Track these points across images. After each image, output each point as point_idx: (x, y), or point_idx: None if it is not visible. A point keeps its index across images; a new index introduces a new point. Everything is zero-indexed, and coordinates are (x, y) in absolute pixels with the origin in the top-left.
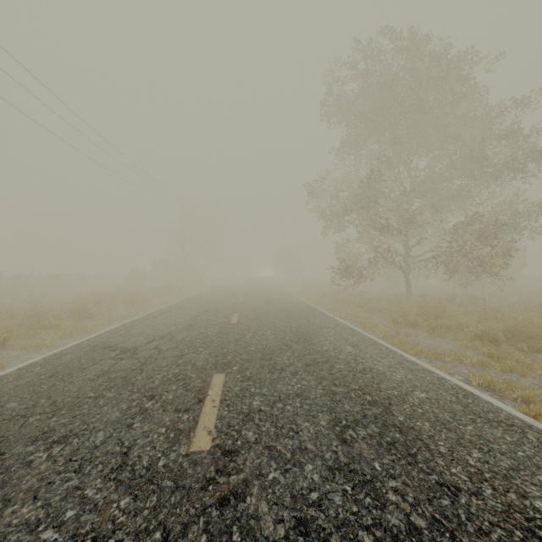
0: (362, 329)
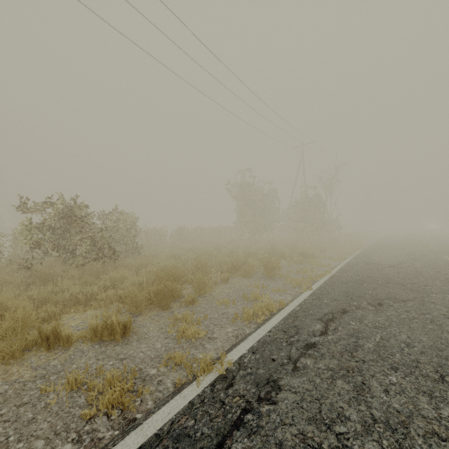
0: None
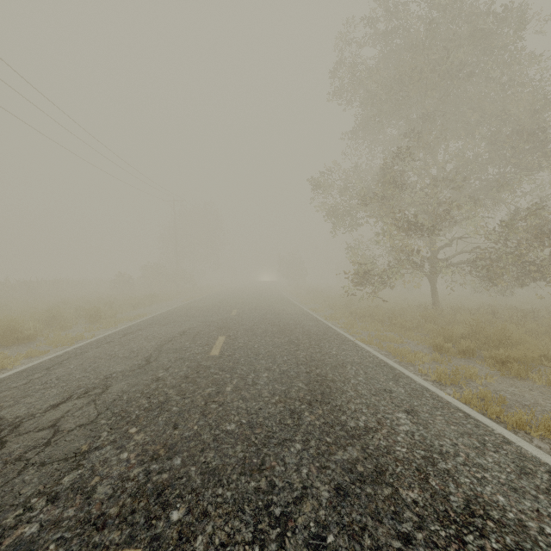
0: (398, 363)
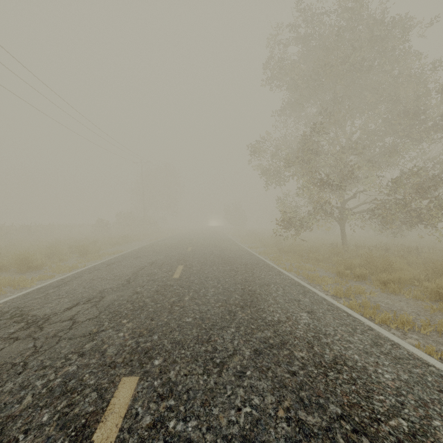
0: (309, 284)
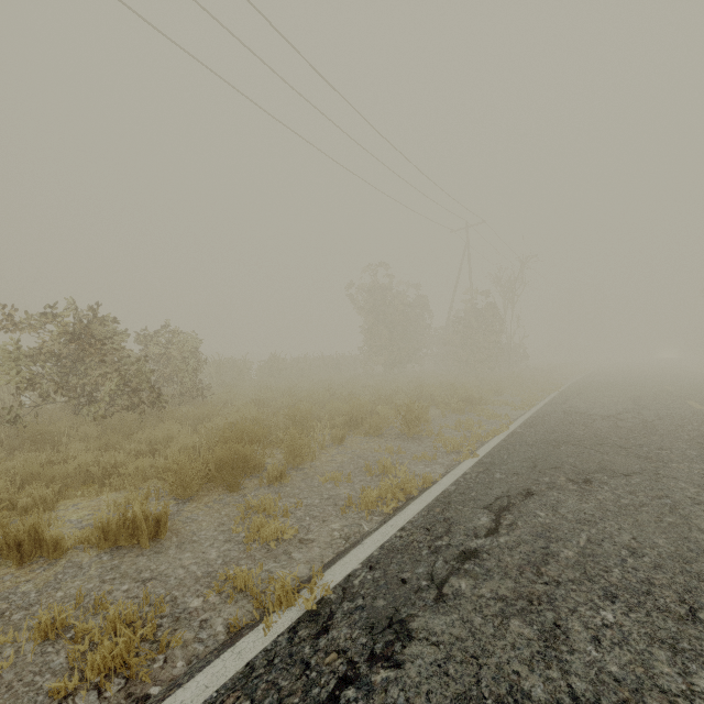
0: None
